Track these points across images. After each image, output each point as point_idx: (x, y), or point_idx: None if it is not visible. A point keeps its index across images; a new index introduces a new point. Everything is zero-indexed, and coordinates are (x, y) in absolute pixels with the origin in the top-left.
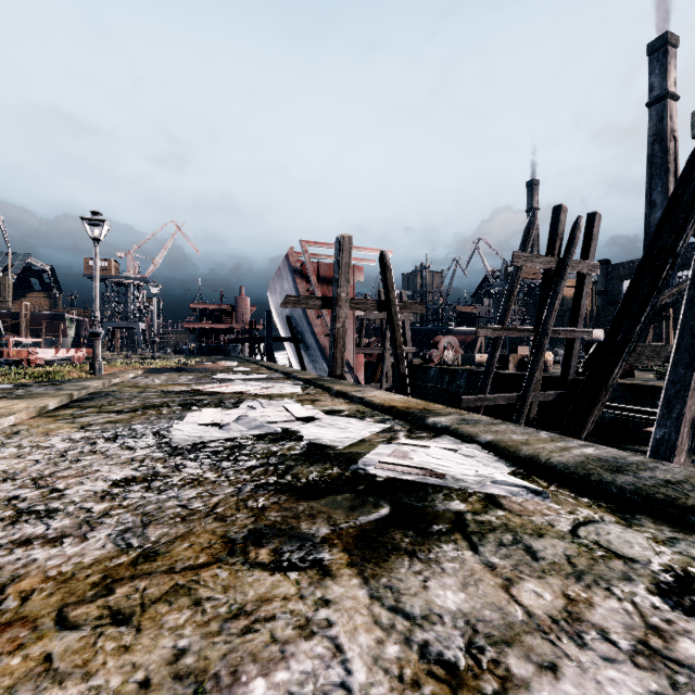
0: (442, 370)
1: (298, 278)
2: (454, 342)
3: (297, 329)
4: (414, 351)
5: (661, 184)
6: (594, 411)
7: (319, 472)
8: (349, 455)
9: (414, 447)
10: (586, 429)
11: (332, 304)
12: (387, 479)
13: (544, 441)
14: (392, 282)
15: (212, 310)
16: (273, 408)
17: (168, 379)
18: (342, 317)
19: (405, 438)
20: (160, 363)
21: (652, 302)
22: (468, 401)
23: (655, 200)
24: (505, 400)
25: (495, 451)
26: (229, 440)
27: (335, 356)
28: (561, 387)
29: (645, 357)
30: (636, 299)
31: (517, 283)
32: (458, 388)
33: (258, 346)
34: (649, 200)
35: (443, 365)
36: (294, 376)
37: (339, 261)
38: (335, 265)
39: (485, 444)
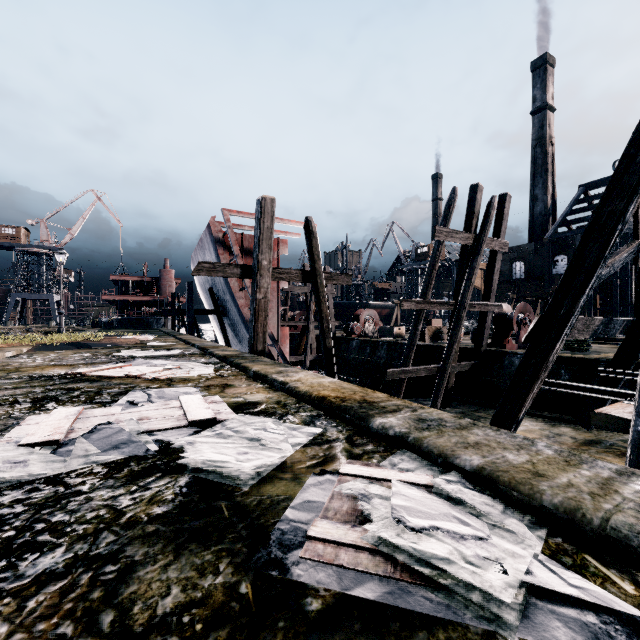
0: (364, 342)
1: (220, 248)
2: (374, 315)
3: (220, 301)
4: (337, 323)
5: (542, 181)
6: (533, 388)
7: (184, 589)
8: (255, 513)
9: (364, 485)
10: (524, 407)
11: (253, 273)
12: (327, 604)
13: (559, 465)
14: (318, 251)
15: (134, 282)
16: (163, 403)
17: (55, 358)
18: (264, 287)
19: (346, 456)
20: (58, 338)
21: (597, 272)
22: (393, 374)
23: (537, 195)
24: (426, 371)
25: (493, 488)
26: (52, 480)
27: (255, 330)
28: (475, 357)
29: (577, 331)
30: (583, 268)
31: (438, 258)
32: (379, 359)
33: (183, 319)
34: (533, 194)
35: (364, 337)
36: (211, 352)
37: (260, 225)
38: (255, 229)
39: (473, 473)
